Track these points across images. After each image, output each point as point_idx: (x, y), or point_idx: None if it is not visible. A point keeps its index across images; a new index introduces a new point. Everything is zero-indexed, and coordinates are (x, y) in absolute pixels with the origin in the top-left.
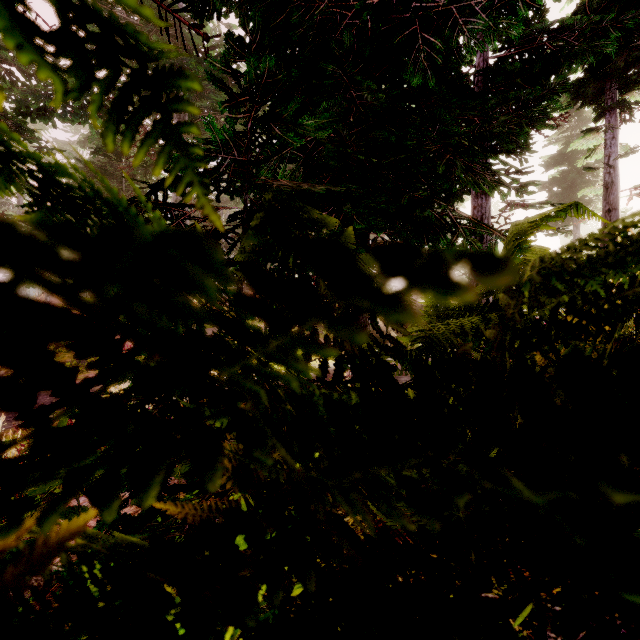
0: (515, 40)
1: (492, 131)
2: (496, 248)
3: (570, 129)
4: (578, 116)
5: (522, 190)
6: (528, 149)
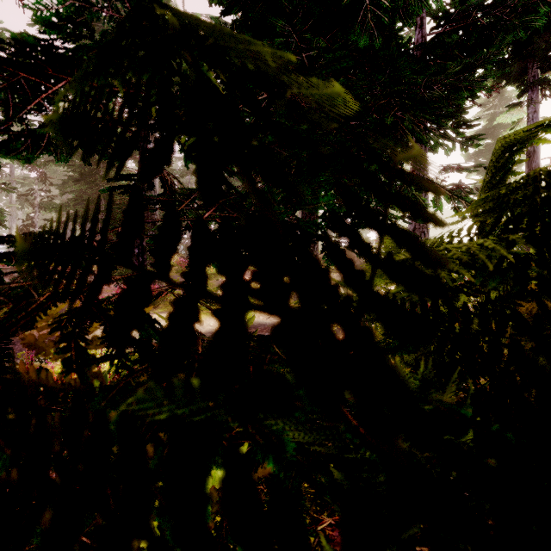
0: (451, 16)
1: (432, 96)
2: (440, 202)
3: (493, 107)
4: (501, 96)
5: (467, 143)
6: (466, 112)
